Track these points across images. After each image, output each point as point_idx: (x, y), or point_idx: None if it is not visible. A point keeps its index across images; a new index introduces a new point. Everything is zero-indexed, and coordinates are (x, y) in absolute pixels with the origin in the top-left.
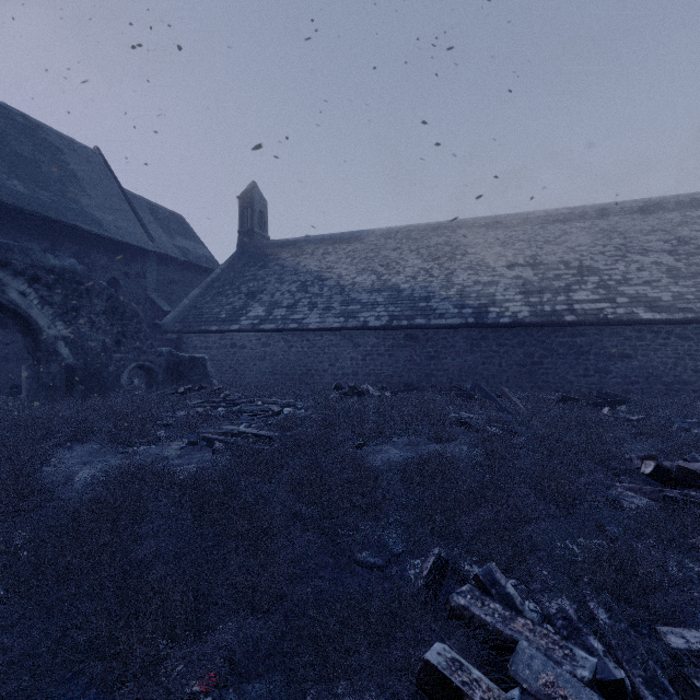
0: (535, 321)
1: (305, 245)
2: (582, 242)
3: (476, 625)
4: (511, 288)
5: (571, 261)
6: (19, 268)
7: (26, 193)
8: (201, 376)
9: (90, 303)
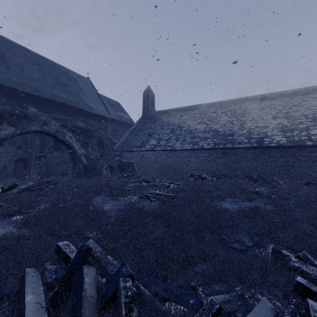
0: (289, 145)
1: (172, 112)
2: (314, 104)
3: (305, 274)
4: (275, 129)
5: (308, 115)
6: (69, 127)
7: (66, 97)
8: (132, 170)
9: (92, 140)
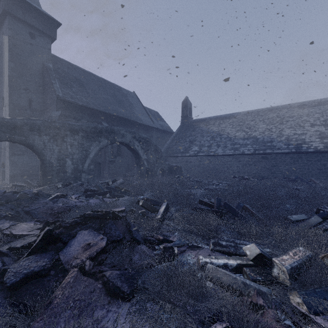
0: (326, 150)
1: (209, 120)
2: None
3: None
4: (313, 136)
5: None
6: (137, 138)
7: (124, 112)
8: (180, 172)
9: (150, 148)
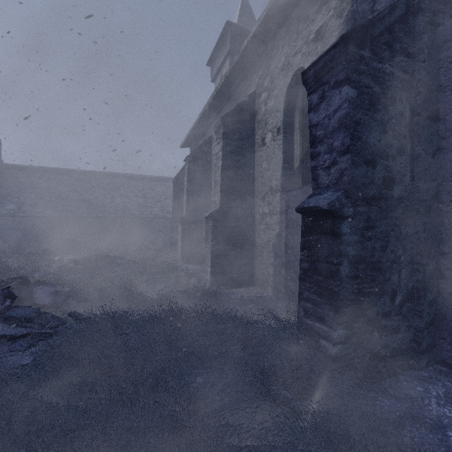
0: (140, 216)
1: (34, 171)
2: (160, 190)
3: None
4: (135, 205)
5: (155, 197)
6: None
7: None
8: None
9: None
